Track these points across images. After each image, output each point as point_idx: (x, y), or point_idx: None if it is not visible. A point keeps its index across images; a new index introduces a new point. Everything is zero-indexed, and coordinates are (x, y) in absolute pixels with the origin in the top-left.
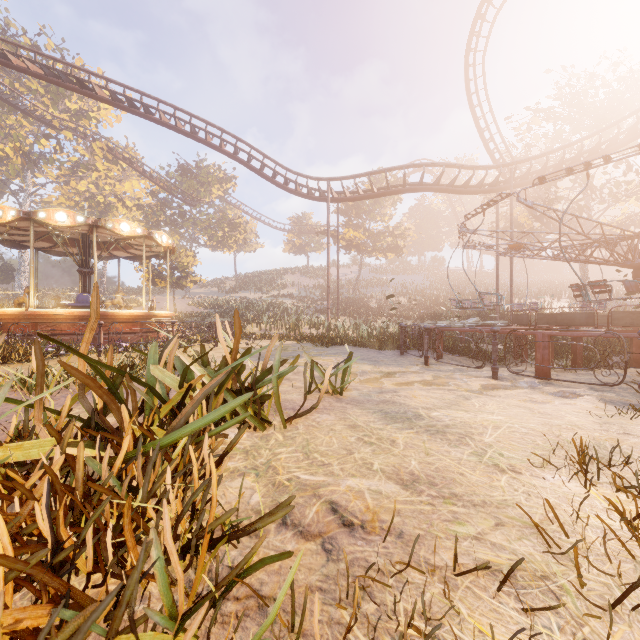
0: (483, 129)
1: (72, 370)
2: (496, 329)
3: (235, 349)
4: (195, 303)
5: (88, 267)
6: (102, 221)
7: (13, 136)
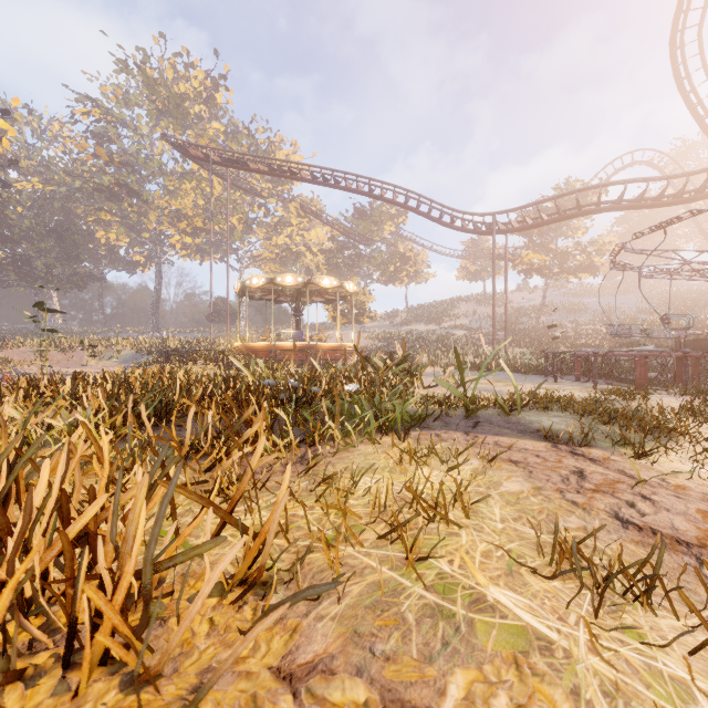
0: (702, 117)
1: (359, 355)
2: (595, 351)
3: (403, 355)
4: (370, 336)
5: (300, 311)
6: (312, 279)
7: (238, 210)
